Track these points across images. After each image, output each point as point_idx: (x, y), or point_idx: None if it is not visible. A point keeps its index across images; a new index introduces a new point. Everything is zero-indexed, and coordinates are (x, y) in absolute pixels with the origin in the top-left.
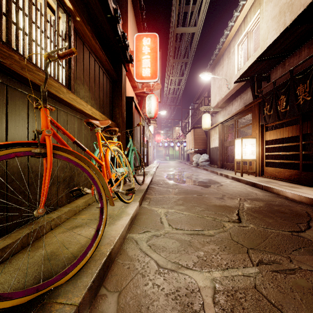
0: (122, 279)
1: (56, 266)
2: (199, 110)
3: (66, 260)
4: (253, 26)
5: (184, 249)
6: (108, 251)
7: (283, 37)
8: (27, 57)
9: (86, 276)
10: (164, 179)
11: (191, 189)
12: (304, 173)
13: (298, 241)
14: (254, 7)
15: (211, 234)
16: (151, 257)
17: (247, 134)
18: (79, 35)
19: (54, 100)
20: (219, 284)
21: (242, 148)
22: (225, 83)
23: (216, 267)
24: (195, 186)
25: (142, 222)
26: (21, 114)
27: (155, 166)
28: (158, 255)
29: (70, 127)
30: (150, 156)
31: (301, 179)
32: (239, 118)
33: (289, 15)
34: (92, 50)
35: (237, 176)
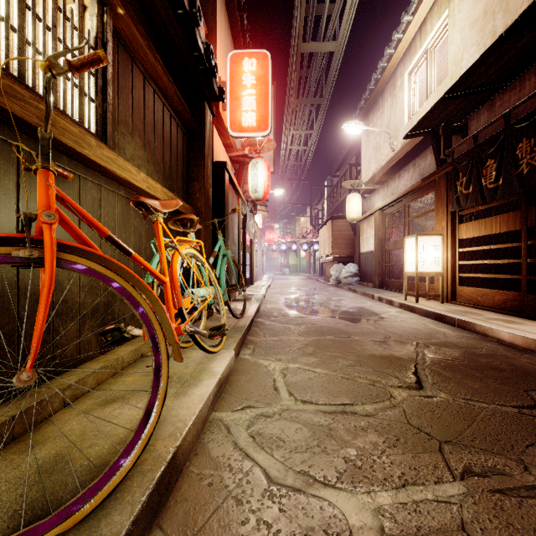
0: (197, 511)
1: (62, 487)
2: (341, 188)
3: (84, 474)
4: (436, 39)
5: (319, 444)
6: (170, 451)
7: (493, 55)
8: (15, 75)
9: (120, 510)
10: (281, 307)
11: (328, 326)
12: (531, 297)
13: (533, 426)
14: (438, 6)
15: (368, 411)
16: (255, 461)
17: (425, 228)
18: (124, 43)
19: (73, 161)
20: (390, 522)
21: (418, 254)
22: (387, 140)
23: (382, 483)
24: (336, 319)
25: (239, 388)
26: (3, 183)
27: (265, 285)
28: (268, 455)
29: (106, 213)
30: (256, 268)
31: (523, 307)
32: (412, 201)
33: (502, 18)
34: (149, 73)
35: (410, 303)
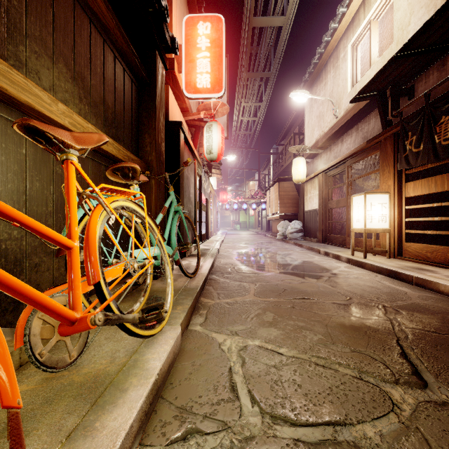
0: None
1: None
2: (285, 155)
3: None
4: (379, 10)
5: None
6: None
7: None
8: None
9: None
10: (234, 262)
11: (284, 284)
12: None
13: None
14: None
15: (373, 442)
16: None
17: (364, 189)
18: None
19: None
20: None
21: (366, 211)
22: (330, 108)
23: None
24: (290, 276)
25: (183, 387)
26: None
27: (219, 239)
28: None
29: (2, 151)
30: (211, 224)
31: None
32: (354, 163)
33: None
34: None
35: (358, 258)
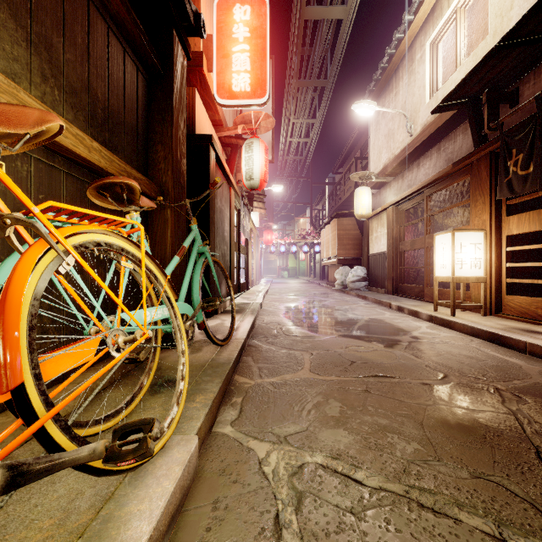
0: None
1: None
2: (345, 185)
3: None
4: None
5: None
6: None
7: None
8: None
9: None
10: (281, 320)
11: (349, 352)
12: None
13: None
14: None
15: None
16: None
17: (445, 226)
18: None
19: None
20: None
21: (455, 254)
22: (402, 124)
23: None
24: (356, 341)
25: None
26: None
27: (263, 290)
28: None
29: None
30: (253, 271)
31: None
32: (434, 193)
33: None
34: None
35: (444, 315)
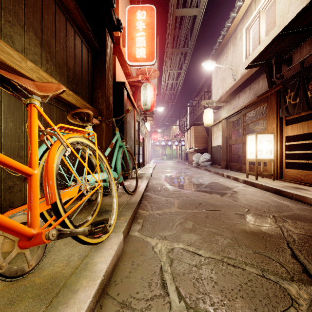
0: None
1: None
2: (198, 107)
3: None
4: (266, 3)
5: None
6: None
7: None
8: None
9: None
10: (162, 183)
11: (199, 199)
12: None
13: None
14: None
15: None
16: None
17: (254, 131)
18: None
19: None
20: None
21: (257, 146)
22: (230, 74)
23: None
24: (203, 193)
25: (124, 284)
26: None
27: (152, 166)
28: None
29: None
30: (146, 156)
31: None
32: (247, 112)
33: None
34: None
35: (251, 180)
